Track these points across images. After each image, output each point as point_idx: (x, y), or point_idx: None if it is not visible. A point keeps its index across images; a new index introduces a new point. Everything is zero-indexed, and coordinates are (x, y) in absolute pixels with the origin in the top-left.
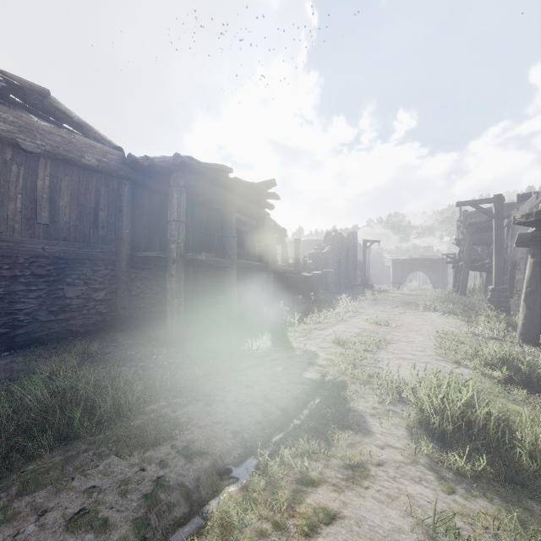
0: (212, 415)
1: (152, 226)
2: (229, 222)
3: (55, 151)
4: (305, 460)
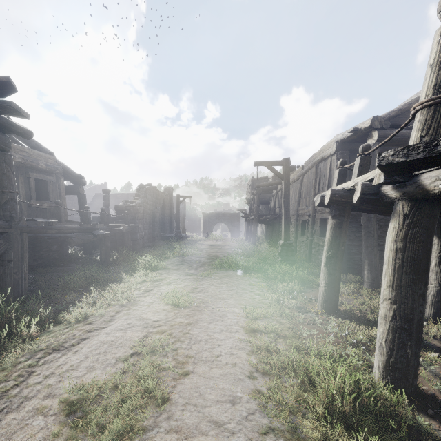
0: None
1: None
2: None
3: None
4: None
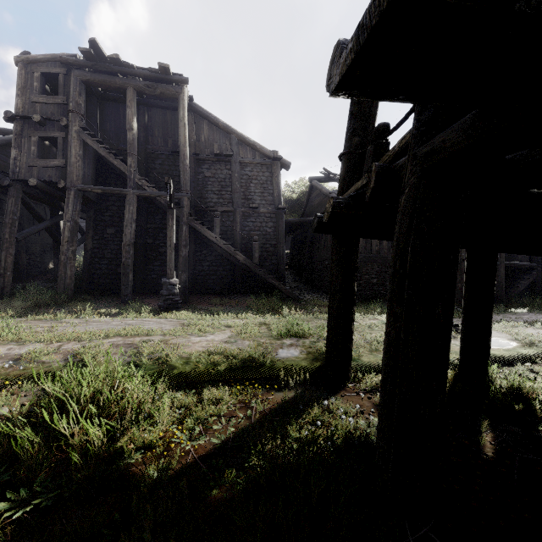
0: None
1: None
2: None
3: None
4: (518, 323)
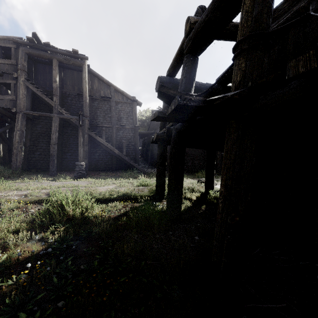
0: None
1: None
2: None
3: None
4: None
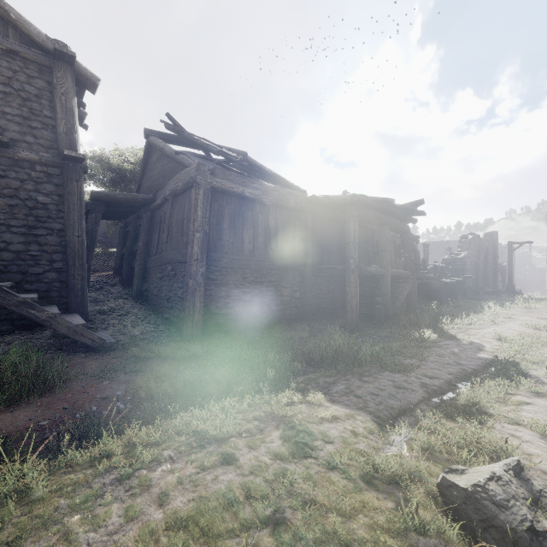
0: (427, 365)
1: (323, 245)
2: (384, 239)
3: (276, 202)
4: (505, 384)
